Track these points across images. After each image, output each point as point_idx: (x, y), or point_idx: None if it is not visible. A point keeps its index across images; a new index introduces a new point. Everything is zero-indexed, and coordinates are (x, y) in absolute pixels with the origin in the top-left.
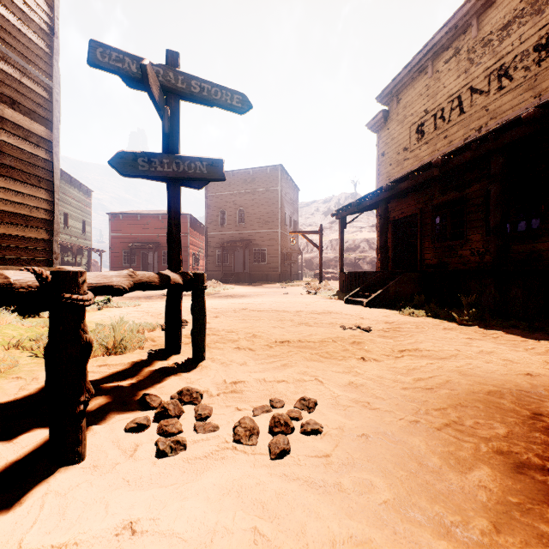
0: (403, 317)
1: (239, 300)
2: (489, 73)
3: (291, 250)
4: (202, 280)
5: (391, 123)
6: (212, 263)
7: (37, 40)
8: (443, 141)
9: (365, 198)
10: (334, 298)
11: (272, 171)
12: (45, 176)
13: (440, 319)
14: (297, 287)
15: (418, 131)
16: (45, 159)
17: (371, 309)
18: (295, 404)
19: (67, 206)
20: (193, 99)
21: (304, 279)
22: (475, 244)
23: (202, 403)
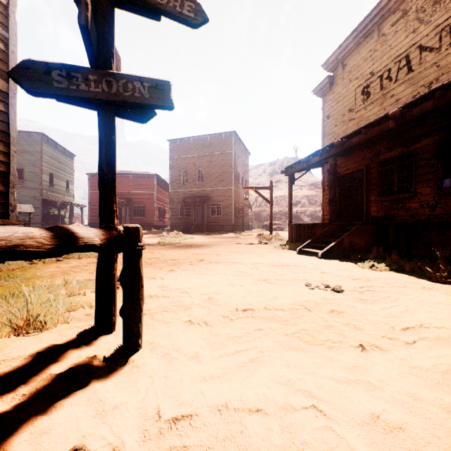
0: (366, 271)
1: (197, 250)
2: (440, 29)
3: (243, 204)
4: (137, 238)
5: (336, 88)
6: (175, 216)
7: None
8: (390, 99)
9: (314, 155)
10: (286, 249)
11: (226, 136)
12: None
13: (407, 274)
14: (249, 237)
15: (363, 93)
16: None
17: (327, 260)
18: None
19: (52, 167)
20: (131, 0)
21: (253, 229)
22: (425, 197)
23: None
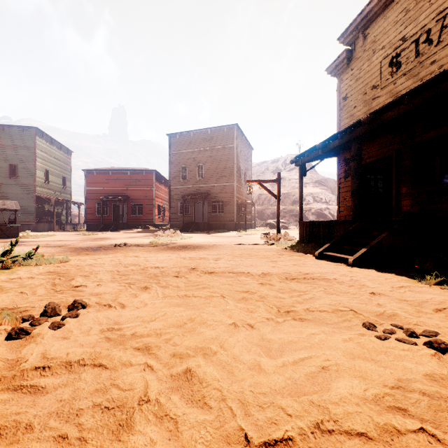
0: (437, 291)
1: (192, 253)
2: None
3: (245, 201)
4: None
5: (356, 63)
6: (174, 214)
7: None
8: (430, 67)
9: (333, 139)
10: (300, 251)
11: (228, 130)
12: None
13: None
14: (252, 236)
15: (392, 64)
16: None
17: (363, 270)
18: None
19: (48, 163)
20: None
21: (256, 228)
22: None
23: None
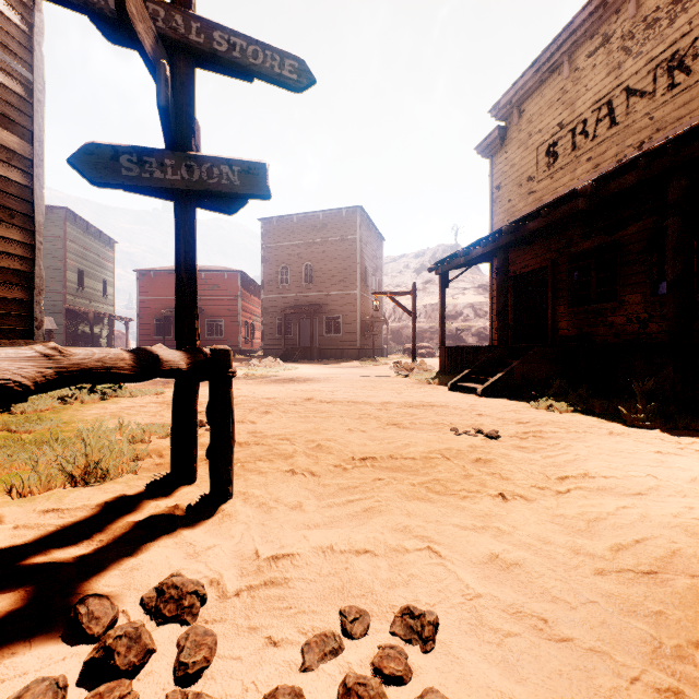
0: (540, 413)
1: (303, 386)
2: (654, 66)
3: (373, 317)
4: (227, 362)
5: (510, 145)
6: (270, 335)
7: (7, 11)
8: (586, 165)
9: (476, 245)
10: (434, 383)
11: (348, 214)
12: (20, 208)
13: (596, 416)
14: (381, 367)
15: (548, 153)
16: (20, 183)
17: (490, 399)
18: (393, 625)
19: (82, 261)
20: (217, 62)
21: (390, 355)
22: (634, 308)
23: (201, 617)
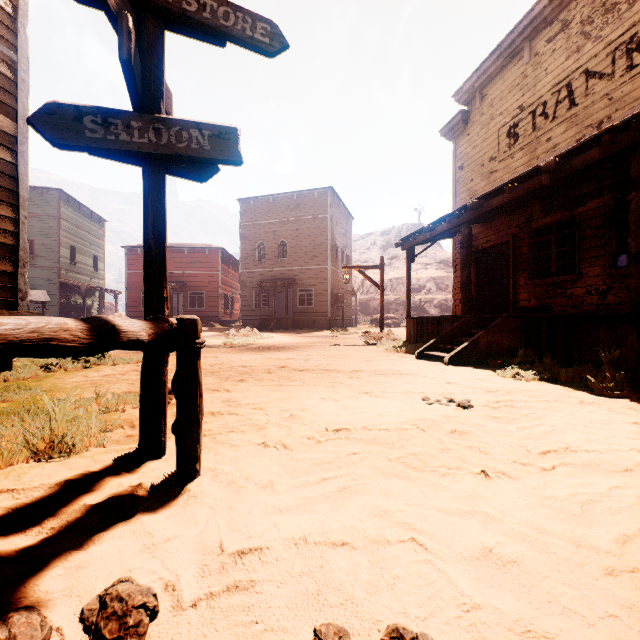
0: (507, 382)
1: (278, 354)
2: (613, 48)
3: (343, 290)
4: (194, 333)
5: (473, 127)
6: (248, 307)
7: None
8: (546, 144)
9: (441, 222)
10: (402, 352)
11: (320, 194)
12: (4, 183)
13: (562, 385)
14: (351, 336)
15: (509, 135)
16: (4, 160)
17: (456, 367)
18: None
19: (74, 238)
20: (186, 22)
21: (358, 325)
22: (593, 280)
23: (149, 637)
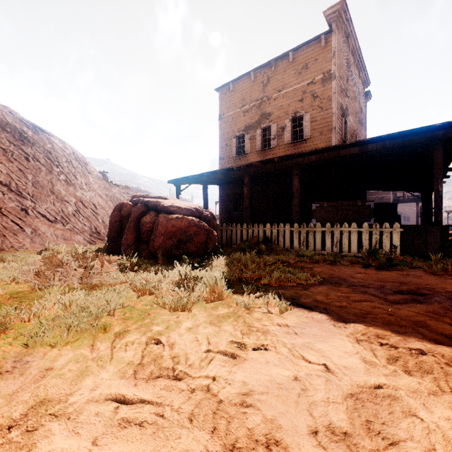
0: None
1: None
2: None
3: None
4: None
5: None
6: None
7: None
8: None
9: None
10: None
11: None
12: None
13: None
14: None
15: None
16: None
17: None
18: None
19: None
20: None
21: None
22: None
23: None
